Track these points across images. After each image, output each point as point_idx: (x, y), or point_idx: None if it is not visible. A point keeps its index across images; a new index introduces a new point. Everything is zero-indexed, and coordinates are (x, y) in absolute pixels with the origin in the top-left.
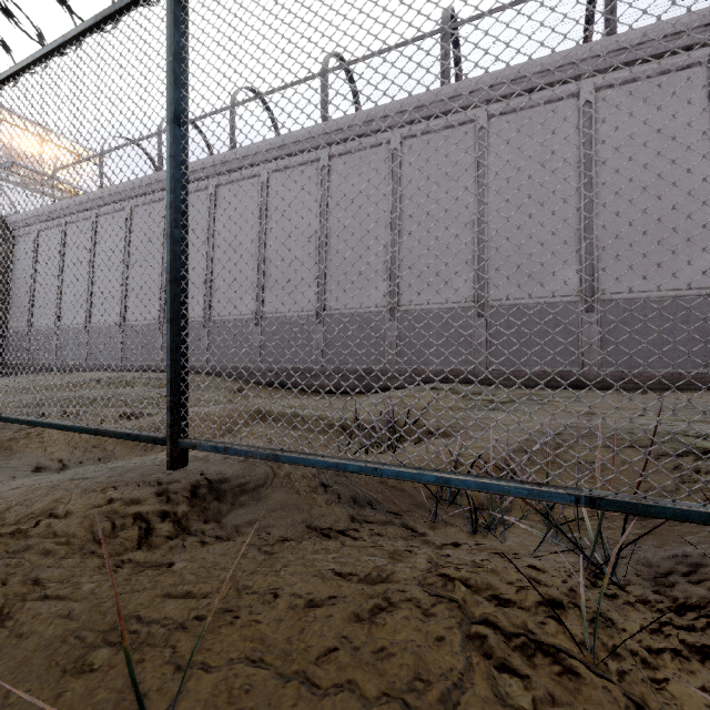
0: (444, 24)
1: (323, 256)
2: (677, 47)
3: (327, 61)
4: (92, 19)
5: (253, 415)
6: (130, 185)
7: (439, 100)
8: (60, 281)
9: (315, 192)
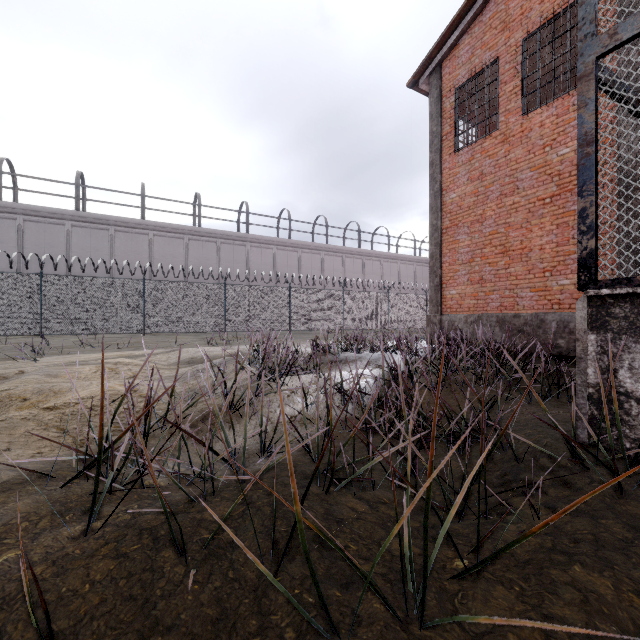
0: None
1: None
2: (99, 222)
3: None
4: None
5: None
6: None
7: None
8: None
9: None
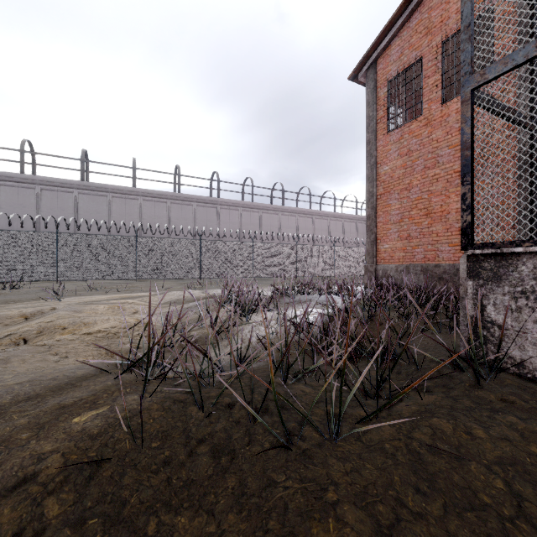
0: (22, 149)
1: None
2: (100, 190)
3: None
4: None
5: None
6: None
7: (19, 177)
8: None
9: None
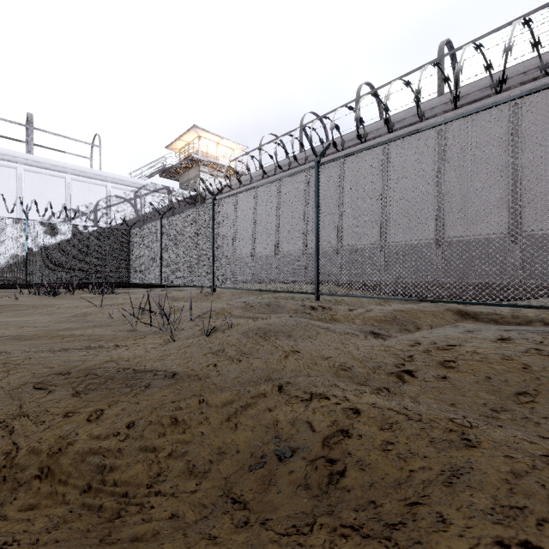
0: None
1: (440, 197)
2: None
3: (443, 48)
4: (525, 92)
5: (453, 311)
6: (281, 164)
7: None
8: (234, 228)
9: (431, 149)
